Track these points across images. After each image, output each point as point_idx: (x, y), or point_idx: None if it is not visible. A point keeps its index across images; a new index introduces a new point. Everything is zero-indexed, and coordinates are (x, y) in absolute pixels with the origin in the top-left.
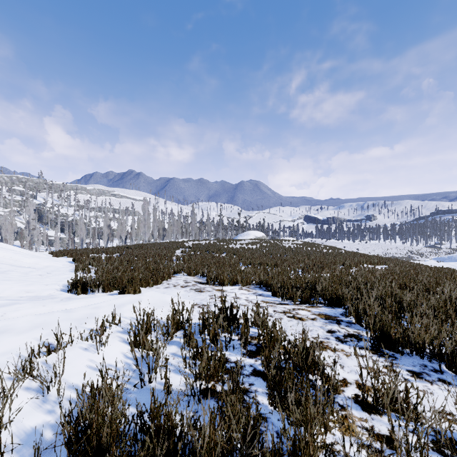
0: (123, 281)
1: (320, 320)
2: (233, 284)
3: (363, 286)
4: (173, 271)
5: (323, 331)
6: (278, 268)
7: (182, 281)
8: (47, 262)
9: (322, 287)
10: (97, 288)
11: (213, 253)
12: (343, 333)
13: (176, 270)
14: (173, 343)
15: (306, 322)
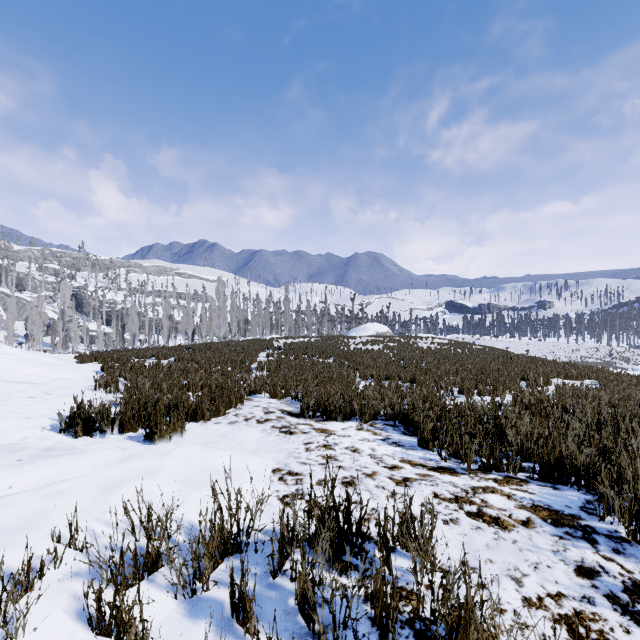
0: (157, 412)
1: (545, 529)
2: (347, 418)
3: (621, 445)
4: (249, 390)
5: (566, 570)
6: (423, 390)
7: (260, 410)
8: (58, 373)
9: (517, 434)
10: (110, 426)
11: (314, 357)
12: (617, 577)
13: (253, 388)
14: (206, 610)
15: (515, 534)
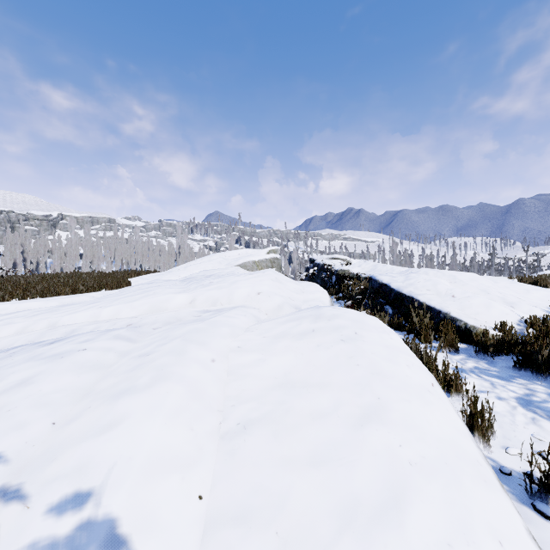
0: None
1: None
2: None
3: None
4: None
5: None
6: None
7: None
8: None
9: None
10: None
11: None
12: None
13: None
14: None
15: None
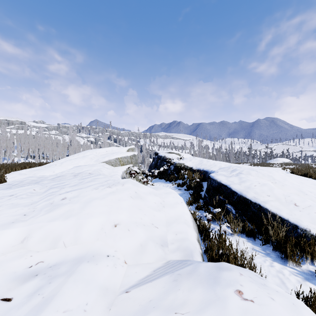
0: None
1: None
2: None
3: None
4: None
5: None
6: None
7: None
8: None
9: None
10: None
11: None
12: None
13: None
14: None
15: None
